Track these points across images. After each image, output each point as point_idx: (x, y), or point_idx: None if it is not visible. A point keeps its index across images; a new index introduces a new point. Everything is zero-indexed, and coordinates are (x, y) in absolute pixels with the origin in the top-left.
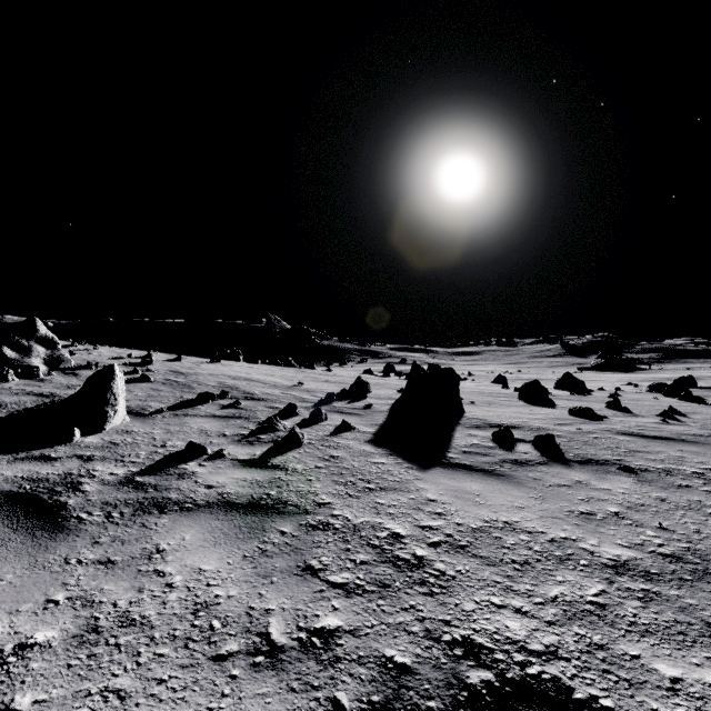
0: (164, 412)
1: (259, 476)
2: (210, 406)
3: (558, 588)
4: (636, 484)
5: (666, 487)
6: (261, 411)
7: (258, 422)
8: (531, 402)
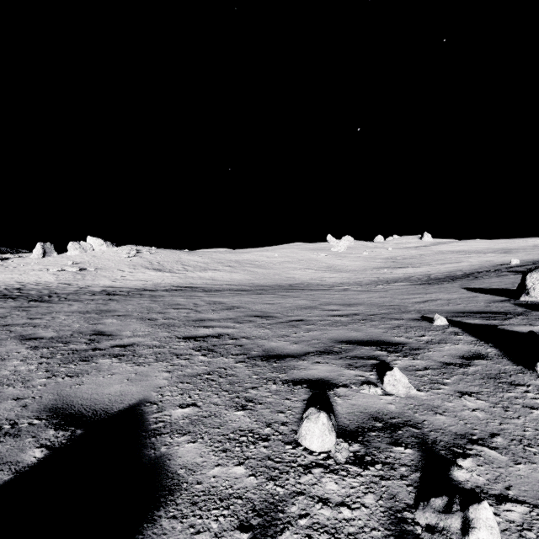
0: None
1: (298, 373)
2: None
3: (157, 350)
4: None
5: None
6: None
7: None
8: None
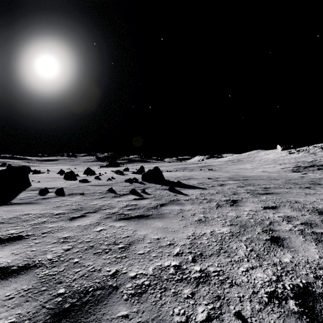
0: None
1: None
2: None
3: (34, 222)
4: (81, 197)
5: (89, 196)
6: None
7: None
8: (68, 179)
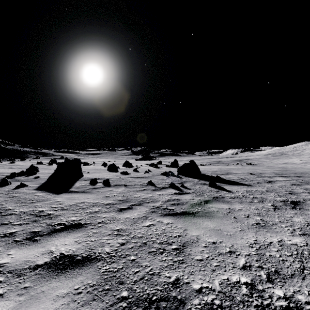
0: None
1: None
2: None
3: (89, 210)
4: (124, 188)
5: (131, 188)
6: None
7: None
8: (111, 171)
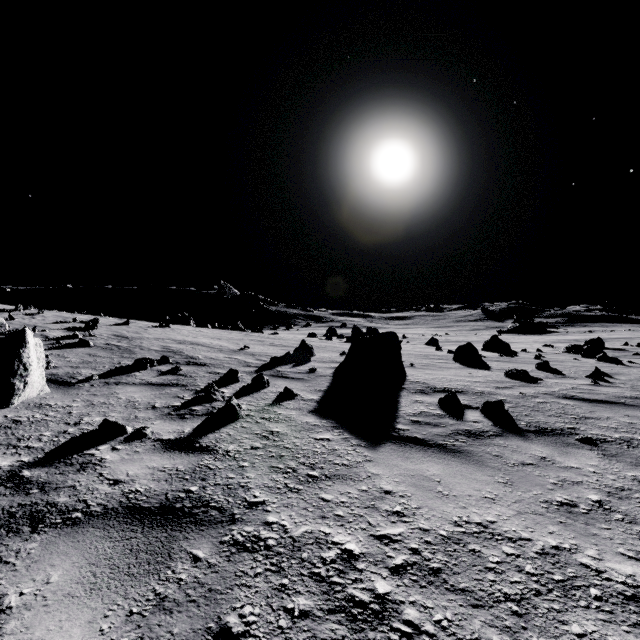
0: (95, 380)
1: (182, 462)
2: (148, 372)
3: None
4: (603, 460)
5: (635, 462)
6: (201, 377)
7: (195, 390)
8: (466, 364)
